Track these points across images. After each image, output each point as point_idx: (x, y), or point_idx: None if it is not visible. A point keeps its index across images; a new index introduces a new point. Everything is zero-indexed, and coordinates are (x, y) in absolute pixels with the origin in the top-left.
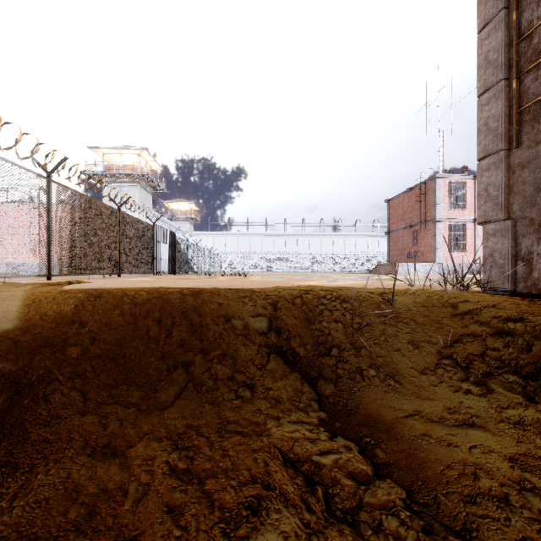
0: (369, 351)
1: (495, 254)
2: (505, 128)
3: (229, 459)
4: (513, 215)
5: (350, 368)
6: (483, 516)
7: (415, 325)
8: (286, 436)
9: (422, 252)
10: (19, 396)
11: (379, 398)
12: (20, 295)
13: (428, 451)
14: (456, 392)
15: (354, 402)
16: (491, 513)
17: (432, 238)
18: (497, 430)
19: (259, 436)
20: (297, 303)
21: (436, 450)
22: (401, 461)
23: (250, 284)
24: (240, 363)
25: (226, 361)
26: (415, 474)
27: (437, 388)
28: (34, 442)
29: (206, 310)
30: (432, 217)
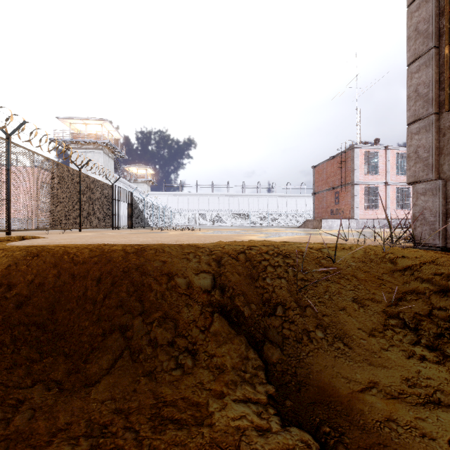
0: (315, 310)
1: (426, 211)
2: (435, 93)
3: None
4: (443, 175)
5: (296, 330)
6: None
7: (357, 282)
8: (231, 427)
9: (342, 210)
10: None
11: (330, 365)
12: None
13: (402, 449)
14: (411, 358)
15: (304, 371)
16: None
17: (351, 198)
18: None
19: (200, 428)
20: (240, 260)
21: (411, 446)
22: None
23: (196, 239)
24: (182, 325)
25: (168, 324)
26: None
27: (389, 353)
28: None
29: (149, 268)
30: (351, 181)
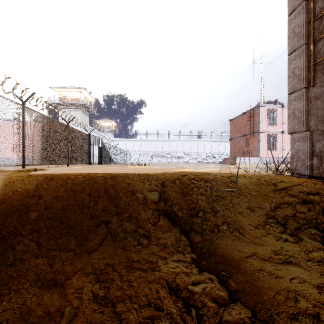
0: (222, 213)
1: (299, 152)
2: (305, 74)
3: (133, 288)
4: (310, 128)
5: (210, 225)
6: None
7: (251, 197)
8: (170, 271)
9: (251, 151)
10: None
11: (230, 244)
12: (1, 178)
13: (264, 282)
14: (279, 240)
15: (214, 247)
16: None
17: (257, 143)
18: (307, 266)
19: (153, 271)
20: (176, 183)
21: (269, 280)
22: (246, 289)
23: (148, 171)
24: (141, 221)
25: (132, 220)
26: (256, 298)
27: (266, 237)
28: (2, 278)
29: (120, 188)
30: (257, 130)
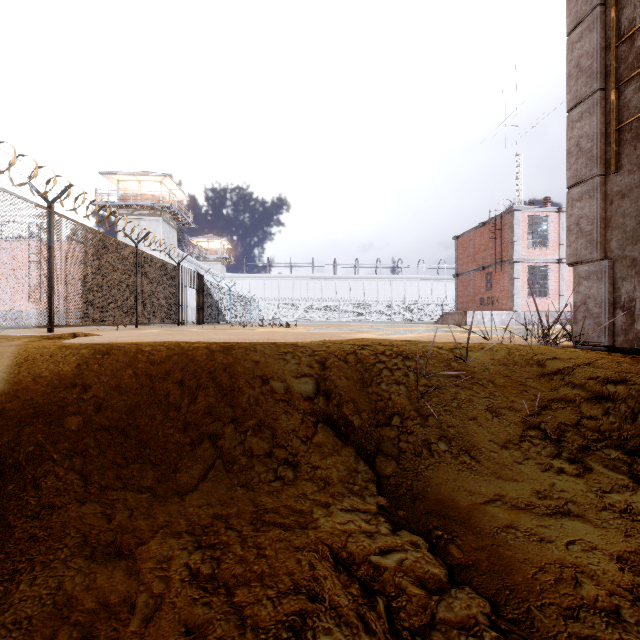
0: (439, 420)
1: (589, 301)
2: (600, 149)
3: (266, 561)
4: (611, 255)
5: (415, 442)
6: (590, 638)
7: (494, 388)
8: (337, 529)
9: (497, 298)
10: (1, 481)
11: (452, 479)
12: (10, 351)
13: (516, 549)
14: (547, 471)
15: (421, 484)
16: (600, 633)
17: (509, 282)
18: (599, 521)
19: (304, 529)
20: (350, 361)
21: (525, 547)
22: (482, 563)
23: (293, 337)
24: (280, 435)
25: (264, 433)
26: (500, 580)
27: (522, 466)
28: (18, 540)
29: (239, 370)
30: (509, 257)
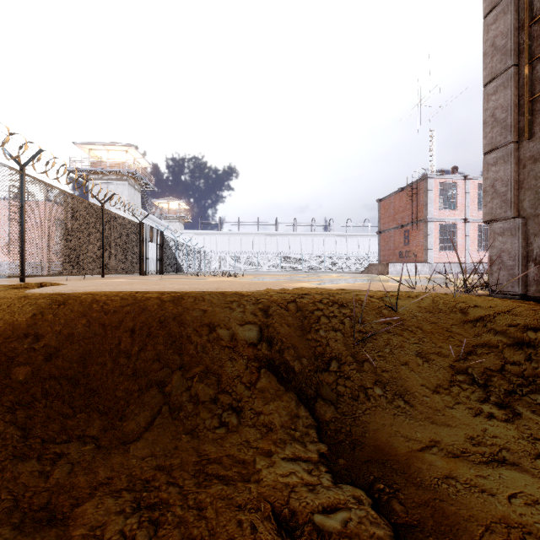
0: (373, 365)
1: (504, 254)
2: (514, 118)
3: (205, 524)
4: (523, 213)
5: (352, 386)
6: None
7: (422, 334)
8: (279, 483)
9: (413, 252)
10: None
11: (388, 424)
12: None
13: (459, 504)
14: (477, 416)
15: (359, 430)
16: None
17: (423, 238)
18: (536, 470)
19: (246, 483)
20: (290, 309)
21: (468, 501)
22: (427, 521)
23: (240, 286)
24: (225, 381)
25: (210, 379)
26: None
27: (454, 411)
28: None
29: (188, 318)
30: (423, 217)
